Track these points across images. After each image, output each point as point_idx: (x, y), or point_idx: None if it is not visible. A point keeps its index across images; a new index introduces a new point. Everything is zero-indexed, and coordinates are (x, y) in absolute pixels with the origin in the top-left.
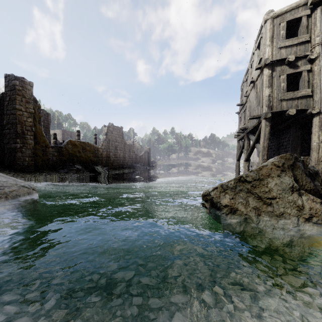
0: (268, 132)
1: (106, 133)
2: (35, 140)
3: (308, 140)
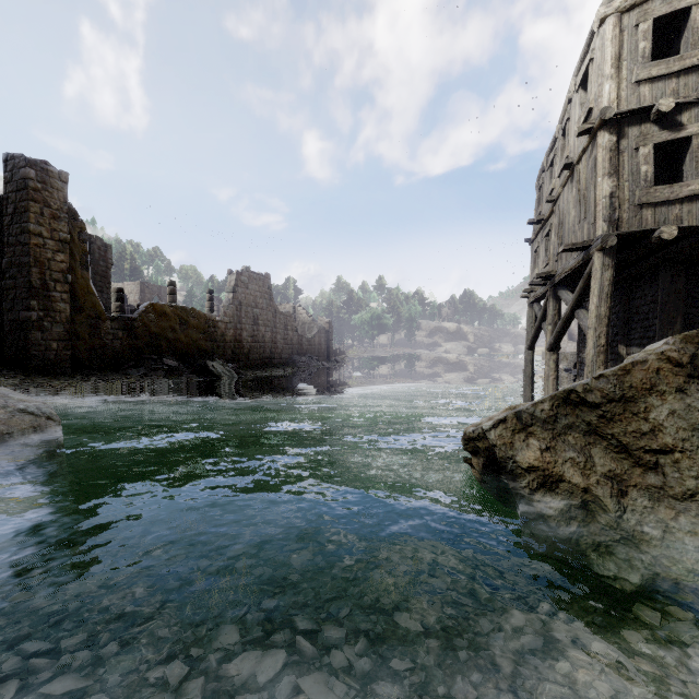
0: (610, 280)
1: (234, 288)
2: (73, 303)
3: None
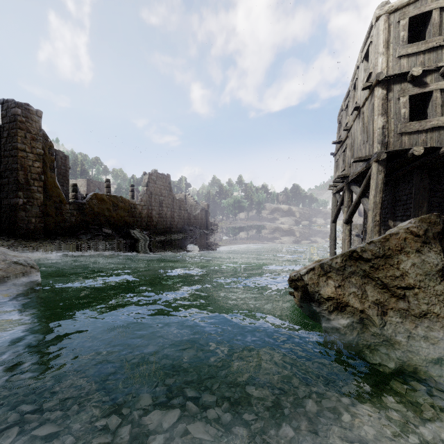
0: (382, 180)
1: (147, 183)
2: (45, 193)
3: (440, 193)
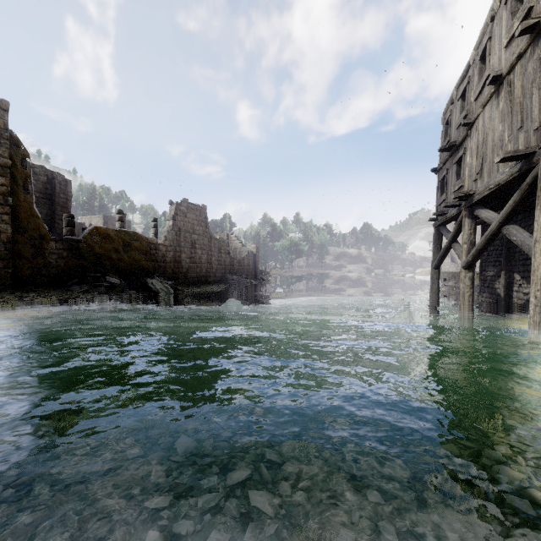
0: None
1: (173, 216)
2: (16, 225)
3: None
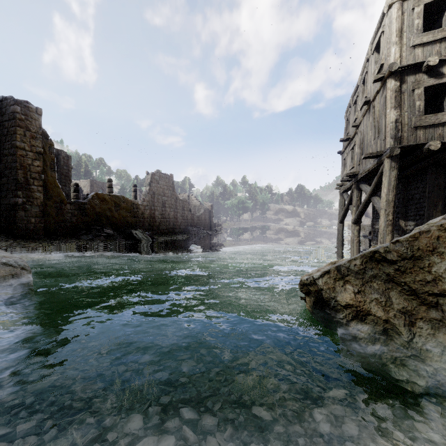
0: (395, 177)
1: (149, 183)
2: (45, 193)
3: None
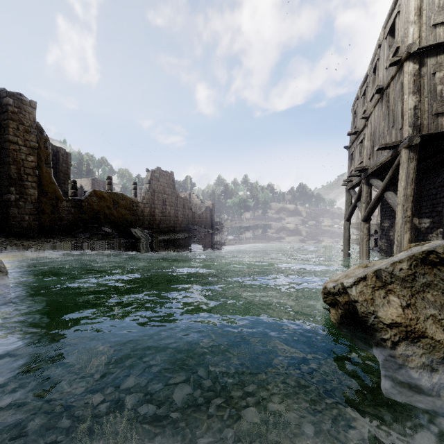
0: (414, 169)
1: (149, 181)
2: (40, 189)
3: None
